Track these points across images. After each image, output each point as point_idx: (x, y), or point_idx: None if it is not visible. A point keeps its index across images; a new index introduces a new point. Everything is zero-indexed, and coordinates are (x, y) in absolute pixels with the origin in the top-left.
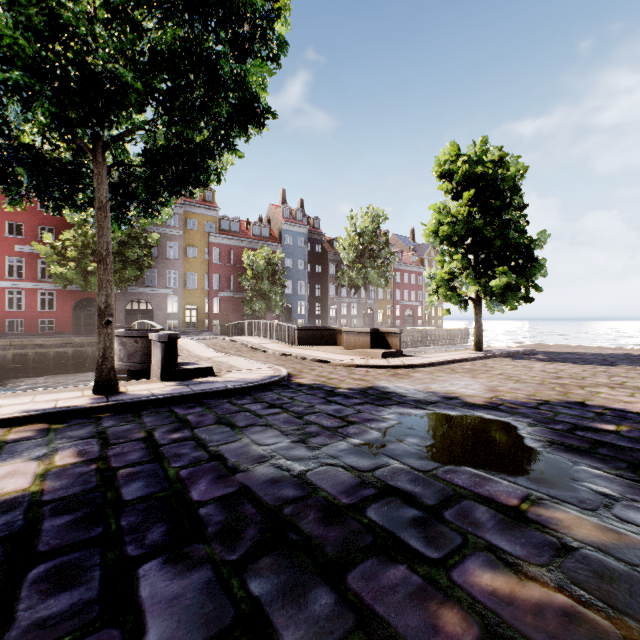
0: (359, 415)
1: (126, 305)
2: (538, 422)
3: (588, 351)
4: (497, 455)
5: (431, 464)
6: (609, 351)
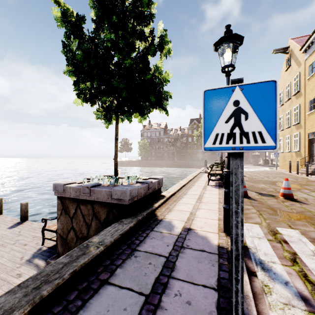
0: None
1: (252, 153)
2: None
3: None
4: None
5: None
6: None
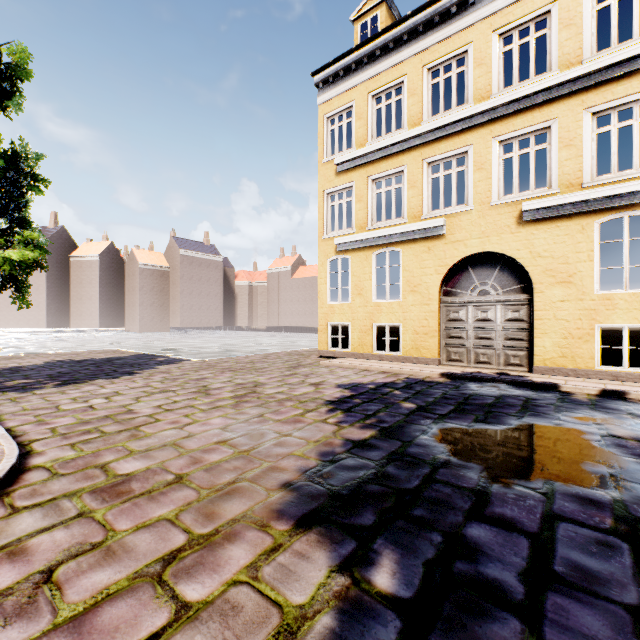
0: (576, 516)
1: None
2: (426, 419)
3: (12, 364)
4: (553, 439)
5: (638, 462)
6: (29, 361)
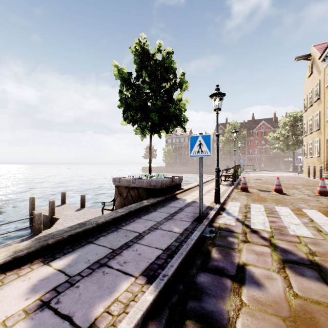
0: None
1: (283, 159)
2: None
3: None
4: None
5: None
6: None
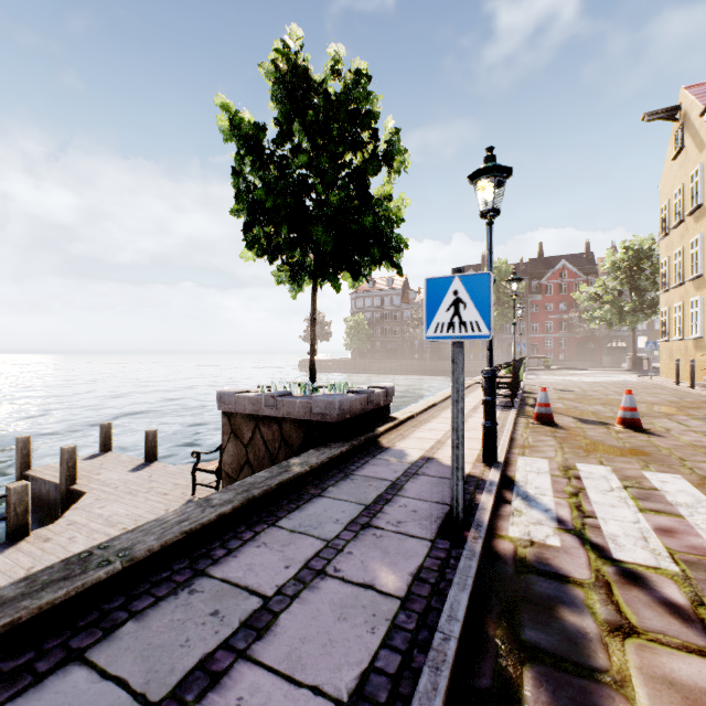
0: None
1: (607, 344)
2: None
3: None
4: None
5: None
6: None
